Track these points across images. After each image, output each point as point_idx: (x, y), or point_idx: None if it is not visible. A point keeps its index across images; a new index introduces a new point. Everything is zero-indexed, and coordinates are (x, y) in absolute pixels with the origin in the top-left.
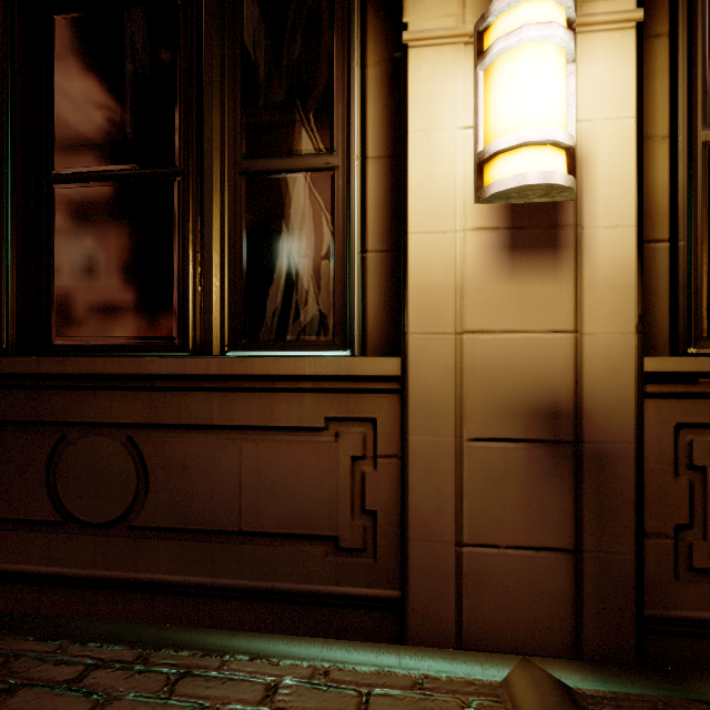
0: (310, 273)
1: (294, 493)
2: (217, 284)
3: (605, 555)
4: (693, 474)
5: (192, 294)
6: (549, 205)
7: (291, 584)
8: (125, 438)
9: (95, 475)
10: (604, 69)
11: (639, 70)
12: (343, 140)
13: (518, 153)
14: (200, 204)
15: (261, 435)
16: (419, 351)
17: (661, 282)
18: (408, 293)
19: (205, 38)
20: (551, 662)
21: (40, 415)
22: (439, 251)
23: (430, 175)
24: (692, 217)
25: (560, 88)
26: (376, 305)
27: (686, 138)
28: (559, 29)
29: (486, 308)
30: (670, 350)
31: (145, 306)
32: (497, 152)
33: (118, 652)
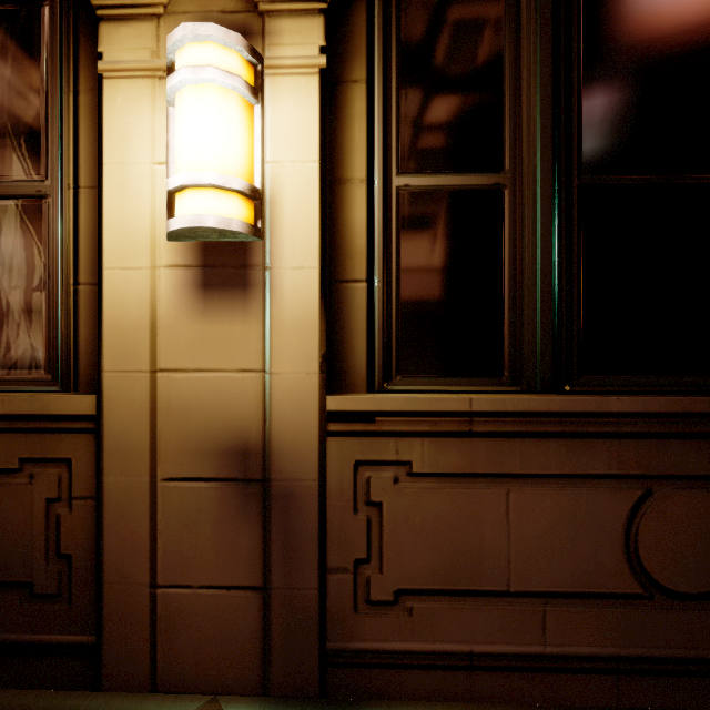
0: (21, 305)
1: None
2: None
3: (291, 591)
4: (371, 509)
5: None
6: (240, 245)
7: None
8: None
9: None
10: (290, 112)
11: (322, 115)
12: (55, 167)
13: (185, 194)
14: None
15: None
16: (115, 389)
17: (360, 321)
18: (104, 330)
19: None
20: (237, 701)
21: None
22: (134, 287)
23: (126, 210)
24: (387, 259)
25: (230, 130)
26: (89, 340)
27: (381, 182)
28: (218, 73)
29: (180, 347)
30: (368, 387)
31: None
32: (170, 192)
33: None
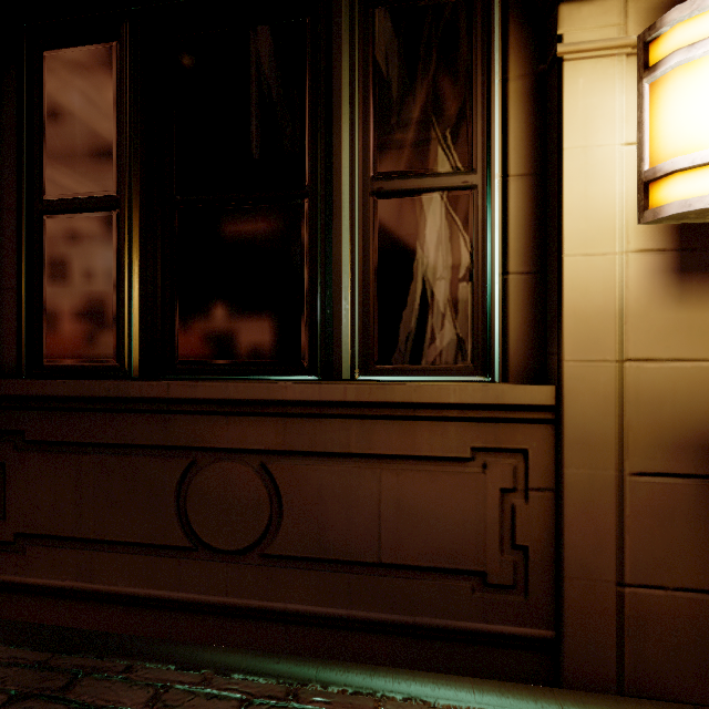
0: (446, 296)
1: (437, 525)
2: (347, 307)
3: None
4: None
5: (320, 317)
6: None
7: (434, 619)
8: (258, 465)
9: (227, 501)
10: None
11: None
12: (482, 157)
13: (702, 172)
14: (328, 225)
15: (401, 464)
16: (576, 379)
17: None
18: (563, 318)
19: (334, 55)
20: None
21: (170, 440)
22: (598, 274)
23: (588, 195)
24: None
25: None
26: (519, 329)
27: None
28: None
29: (651, 335)
30: None
31: (271, 329)
32: (675, 171)
33: (264, 686)
